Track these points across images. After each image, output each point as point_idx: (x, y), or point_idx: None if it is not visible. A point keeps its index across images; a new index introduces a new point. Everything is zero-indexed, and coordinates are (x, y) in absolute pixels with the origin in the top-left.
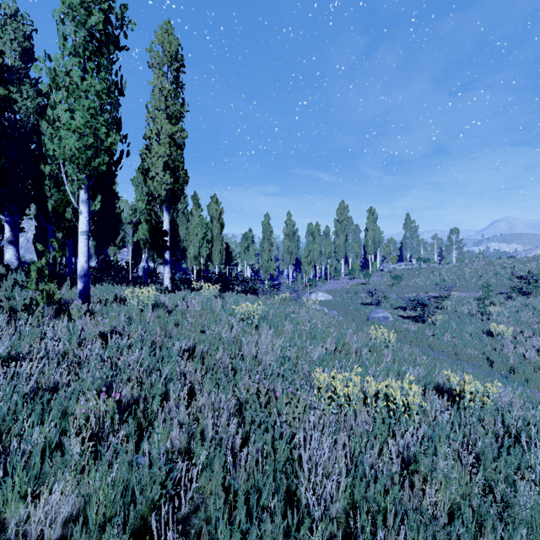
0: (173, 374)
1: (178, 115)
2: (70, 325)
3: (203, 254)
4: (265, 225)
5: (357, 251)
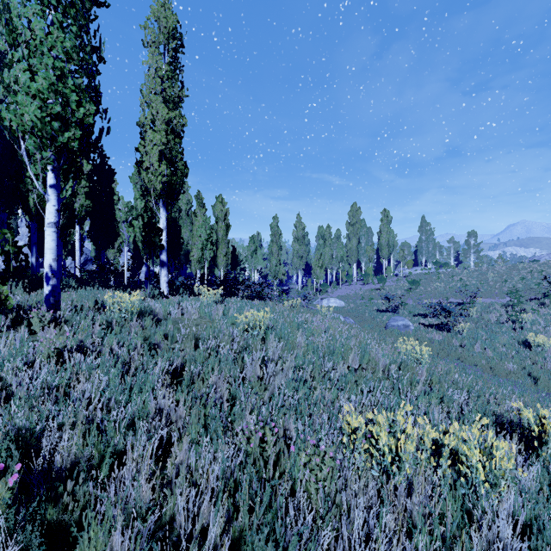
0: (144, 411)
1: (176, 99)
2: (16, 340)
3: (207, 257)
4: (273, 228)
5: (370, 254)
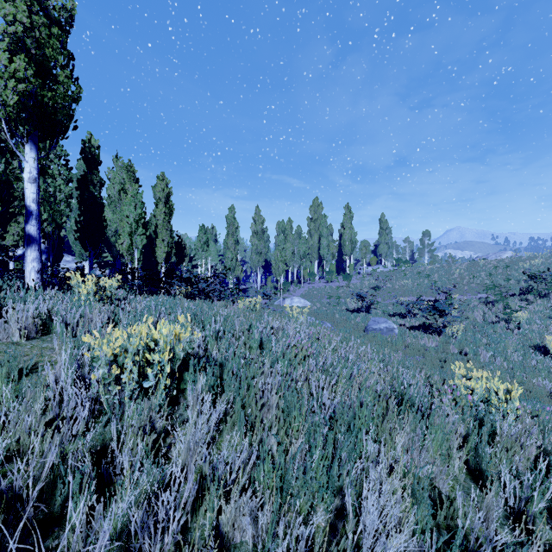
0: None
1: None
2: None
3: (138, 244)
4: (229, 220)
5: (334, 250)
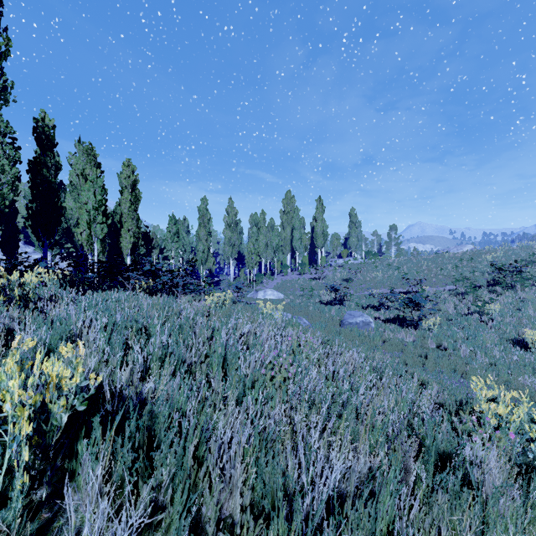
0: None
1: None
2: None
3: (98, 233)
4: (202, 211)
5: (306, 243)
